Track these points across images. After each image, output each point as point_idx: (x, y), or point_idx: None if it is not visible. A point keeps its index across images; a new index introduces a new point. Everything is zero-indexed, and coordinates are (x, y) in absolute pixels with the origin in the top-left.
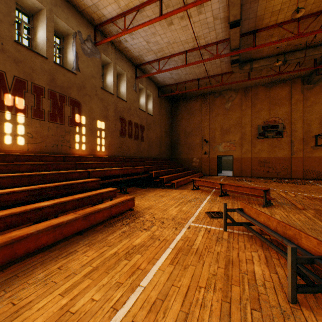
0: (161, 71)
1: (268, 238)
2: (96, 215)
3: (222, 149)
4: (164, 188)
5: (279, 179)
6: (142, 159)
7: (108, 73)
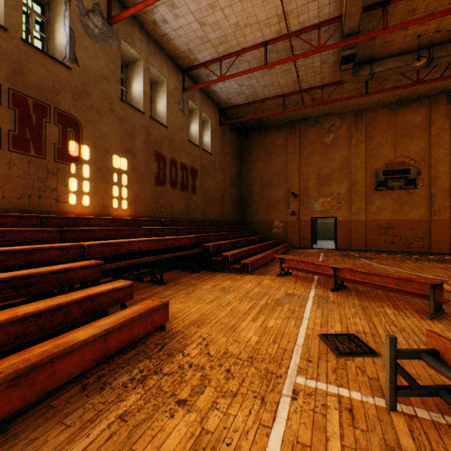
0: (224, 77)
1: None
2: (59, 363)
3: (320, 207)
4: (230, 272)
5: (413, 254)
6: (193, 222)
7: (135, 77)
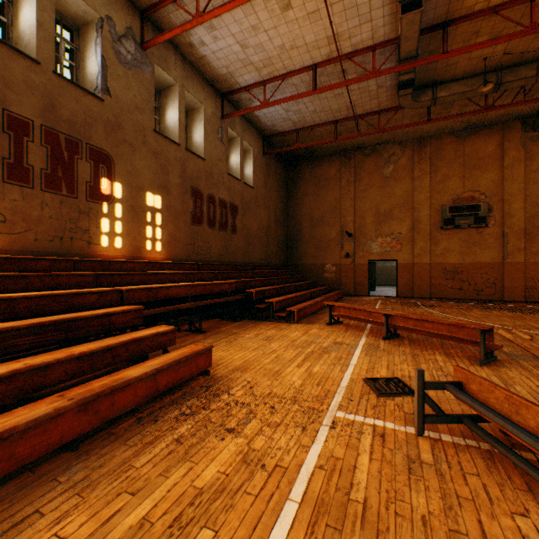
0: (268, 103)
1: (534, 460)
2: (118, 395)
3: (378, 249)
4: (275, 321)
5: (483, 302)
6: (233, 266)
7: (170, 105)
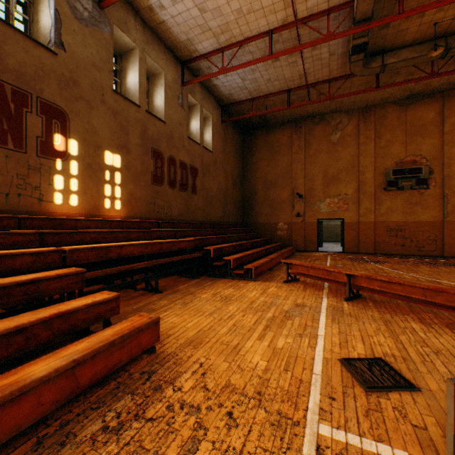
0: (226, 69)
1: None
2: (3, 412)
3: (326, 209)
4: (232, 278)
5: (425, 258)
6: (193, 224)
7: (131, 68)
